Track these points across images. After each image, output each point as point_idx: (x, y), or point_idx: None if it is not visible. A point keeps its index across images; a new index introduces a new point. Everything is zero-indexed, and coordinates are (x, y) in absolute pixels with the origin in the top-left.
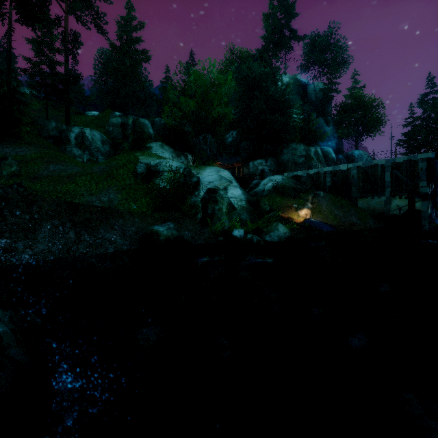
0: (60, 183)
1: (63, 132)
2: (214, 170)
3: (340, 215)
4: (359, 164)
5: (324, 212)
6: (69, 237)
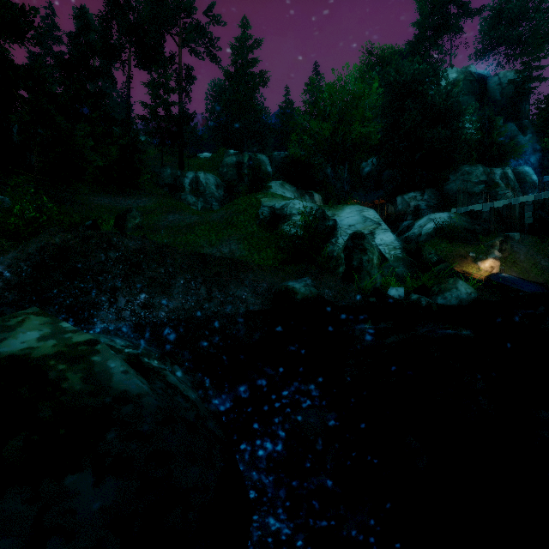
0: (180, 234)
1: (178, 178)
2: (355, 209)
3: None
4: None
5: (522, 264)
6: (200, 293)
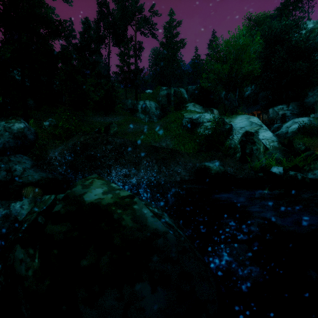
0: (138, 136)
1: (135, 105)
2: (244, 117)
3: None
4: None
5: None
6: (154, 169)
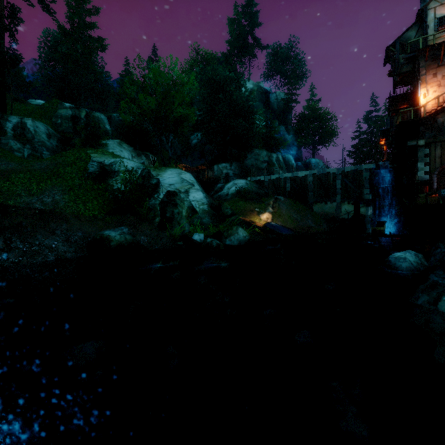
0: None
1: None
2: (175, 172)
3: (298, 219)
4: (315, 172)
5: (284, 216)
6: None
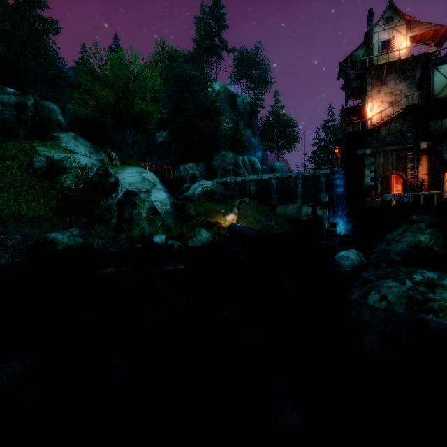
0: None
1: None
2: (136, 170)
3: (262, 220)
4: (278, 175)
5: (249, 217)
6: None
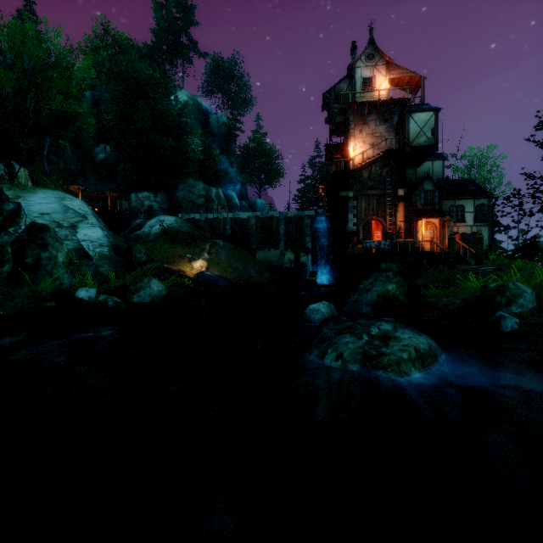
0: None
1: None
2: (54, 195)
3: (239, 267)
4: (258, 214)
5: (223, 264)
6: None
